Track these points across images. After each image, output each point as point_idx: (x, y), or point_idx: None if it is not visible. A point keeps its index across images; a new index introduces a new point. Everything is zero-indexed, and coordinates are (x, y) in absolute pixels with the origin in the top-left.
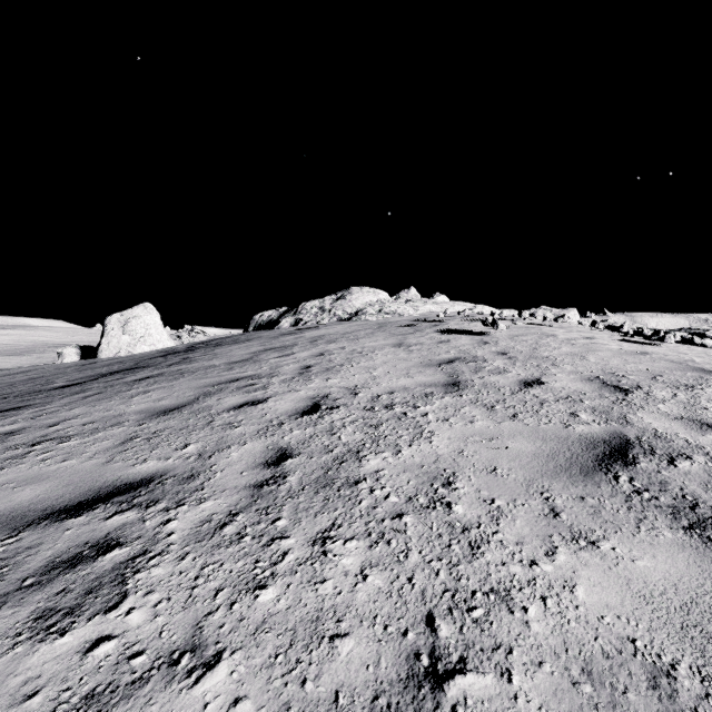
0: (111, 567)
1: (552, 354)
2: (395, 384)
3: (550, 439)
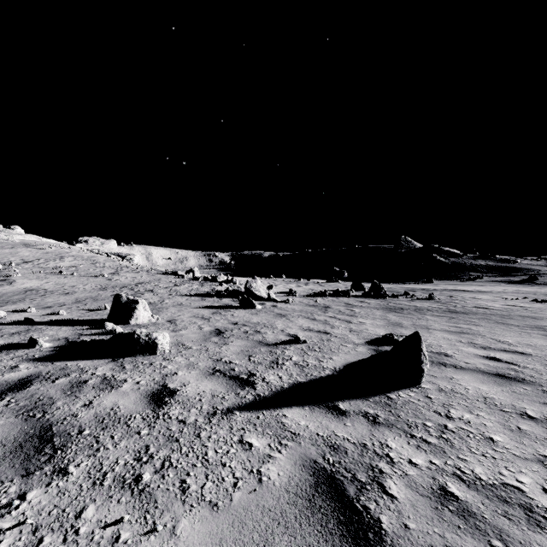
0: (26, 259)
1: (61, 253)
2: (35, 255)
3: (55, 257)
